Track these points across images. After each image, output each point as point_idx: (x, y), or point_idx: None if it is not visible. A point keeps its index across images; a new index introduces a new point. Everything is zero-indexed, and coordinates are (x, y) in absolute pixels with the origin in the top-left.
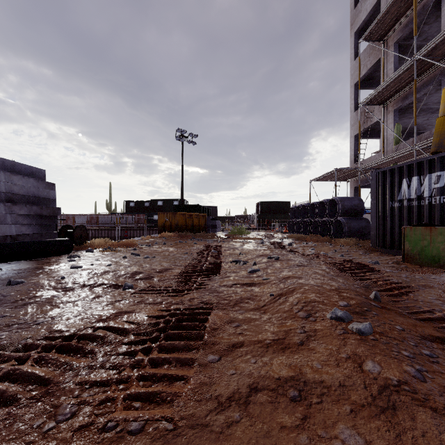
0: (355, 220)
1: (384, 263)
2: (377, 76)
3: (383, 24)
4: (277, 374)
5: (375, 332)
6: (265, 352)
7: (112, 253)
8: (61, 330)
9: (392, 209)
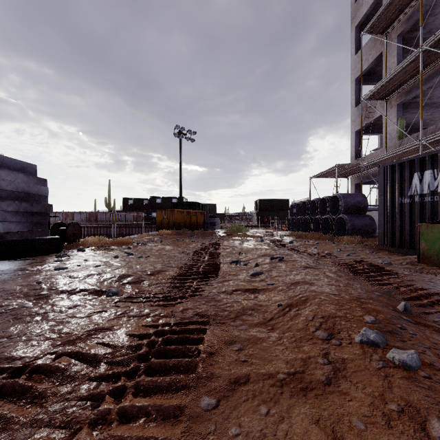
0: (359, 217)
1: (398, 263)
2: (378, 71)
3: (386, 16)
4: (300, 439)
5: (423, 363)
6: (280, 396)
7: (104, 252)
8: (13, 357)
9: (402, 205)
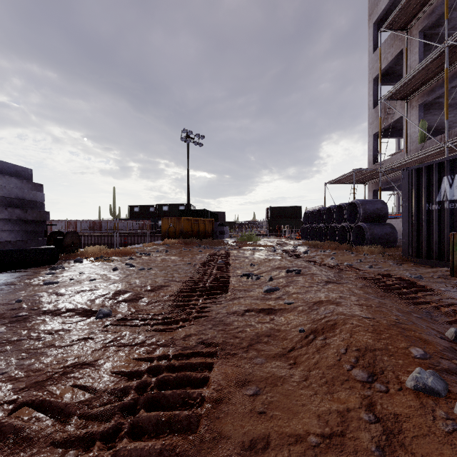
0: (378, 226)
1: (428, 277)
2: (397, 70)
3: (407, 11)
4: None
5: None
6: None
7: (104, 263)
8: None
9: (429, 212)
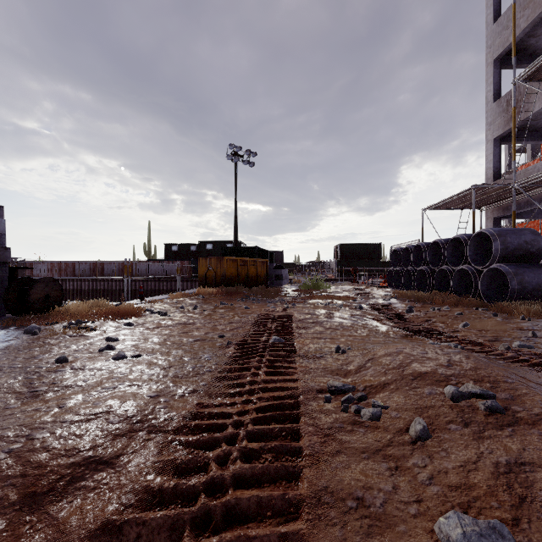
0: (531, 269)
1: None
2: (531, 45)
3: None
4: None
5: None
6: None
7: (74, 335)
8: None
9: None
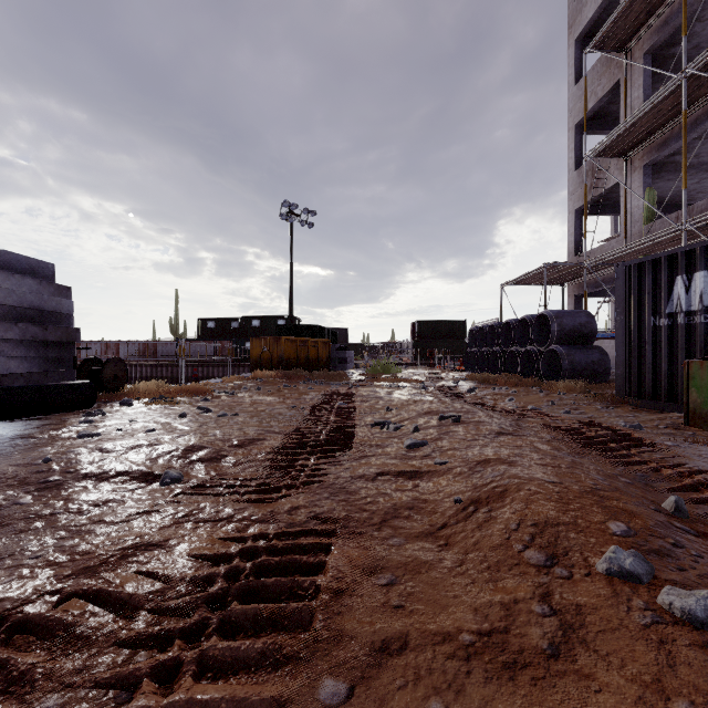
0: (582, 350)
1: (651, 426)
2: (612, 112)
3: (626, 21)
4: None
5: None
6: (466, 678)
7: (165, 407)
8: None
9: (655, 330)
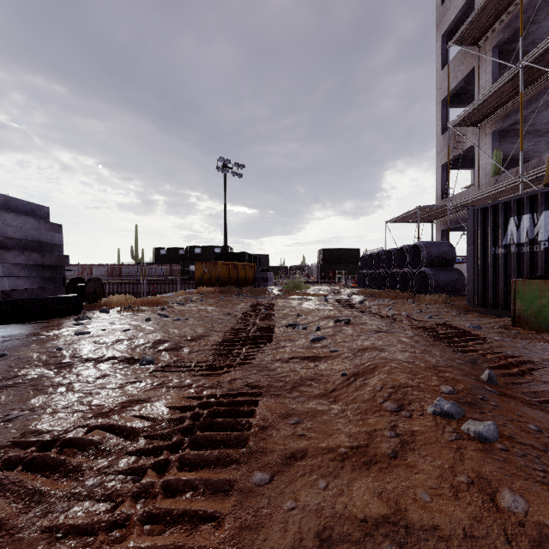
0: (444, 272)
1: (488, 327)
2: (470, 91)
3: (479, 24)
4: (361, 511)
5: (501, 435)
6: (341, 470)
7: (133, 314)
8: (40, 431)
9: (495, 257)
